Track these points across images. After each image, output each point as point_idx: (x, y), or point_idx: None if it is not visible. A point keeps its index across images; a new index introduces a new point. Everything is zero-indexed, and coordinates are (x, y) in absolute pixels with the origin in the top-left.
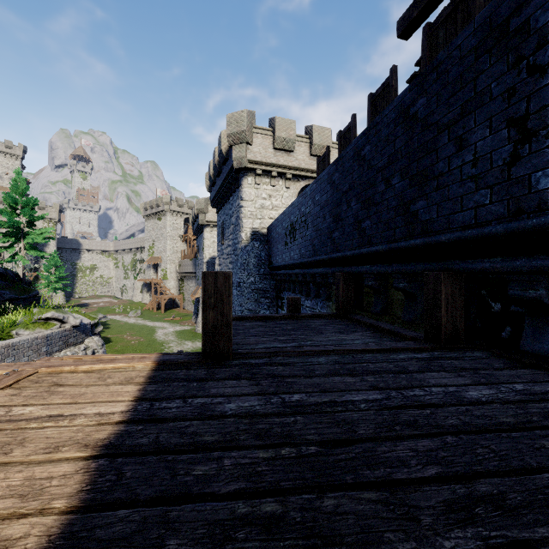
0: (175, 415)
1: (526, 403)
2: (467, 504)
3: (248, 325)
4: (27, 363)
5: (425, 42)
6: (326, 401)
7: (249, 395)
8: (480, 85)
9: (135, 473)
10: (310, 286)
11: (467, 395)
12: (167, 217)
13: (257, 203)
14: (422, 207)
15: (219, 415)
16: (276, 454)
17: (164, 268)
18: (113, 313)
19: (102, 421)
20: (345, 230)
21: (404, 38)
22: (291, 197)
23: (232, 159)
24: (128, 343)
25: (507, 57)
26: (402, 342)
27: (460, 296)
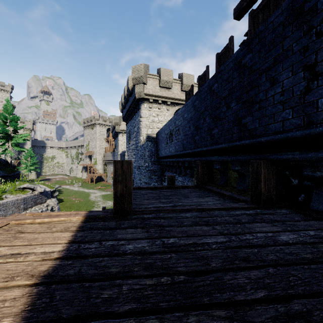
0: (93, 253)
1: (317, 244)
2: (286, 320)
3: (143, 192)
4: (3, 217)
5: (250, 21)
6: (190, 243)
7: (141, 239)
8: (286, 45)
9: (63, 296)
10: (181, 169)
11: (280, 238)
12: (97, 127)
13: (150, 119)
14: (249, 120)
15: (121, 253)
16: (158, 281)
17: (95, 158)
18: (65, 184)
19: (45, 258)
20: (202, 135)
21: (237, 19)
22: (170, 116)
23: (135, 93)
24: (73, 202)
25: (303, 27)
26: (237, 203)
27: (272, 175)
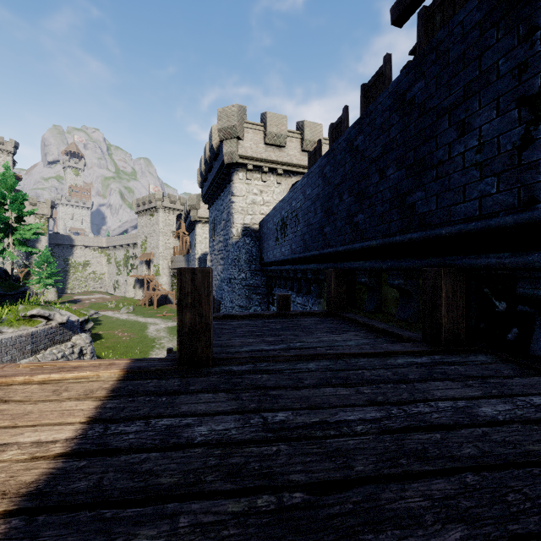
0: (131, 444)
1: None
2: None
3: (235, 324)
4: None
5: (420, 27)
6: (316, 422)
7: (225, 414)
8: (486, 62)
9: None
10: (302, 283)
11: (480, 411)
12: (160, 213)
13: (248, 199)
14: (419, 198)
15: (185, 443)
16: (250, 505)
17: (156, 264)
18: (105, 309)
19: (38, 453)
20: (337, 224)
21: (398, 25)
22: (282, 193)
23: (223, 154)
24: (119, 339)
25: (517, 29)
26: (399, 344)
27: (461, 294)
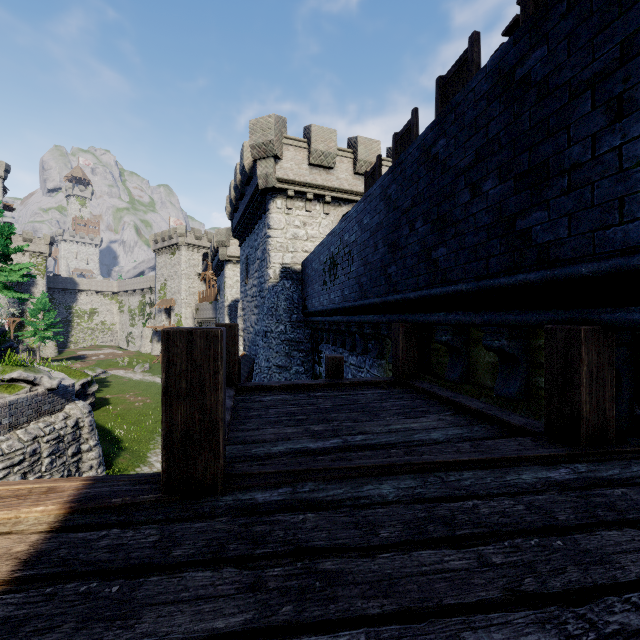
0: None
1: None
2: None
3: (267, 400)
4: None
5: None
6: None
7: None
8: None
9: None
10: (356, 338)
11: None
12: (182, 251)
13: (289, 233)
14: (539, 221)
15: None
16: None
17: (178, 313)
18: (115, 367)
19: None
20: (406, 262)
21: None
22: (330, 226)
23: (257, 176)
24: (130, 405)
25: None
26: (513, 441)
27: (609, 366)
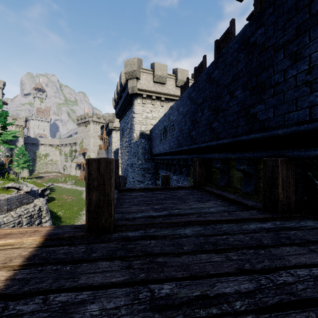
0: None
1: None
2: None
3: (133, 195)
4: None
5: None
6: (198, 297)
7: (117, 287)
8: (315, 7)
9: None
10: (176, 167)
11: None
12: (91, 125)
13: (143, 115)
14: (260, 109)
15: None
16: None
17: (89, 155)
18: (58, 182)
19: None
20: (200, 129)
21: (239, 0)
22: (164, 112)
23: (128, 88)
24: (65, 200)
25: None
26: (247, 211)
27: (292, 176)
